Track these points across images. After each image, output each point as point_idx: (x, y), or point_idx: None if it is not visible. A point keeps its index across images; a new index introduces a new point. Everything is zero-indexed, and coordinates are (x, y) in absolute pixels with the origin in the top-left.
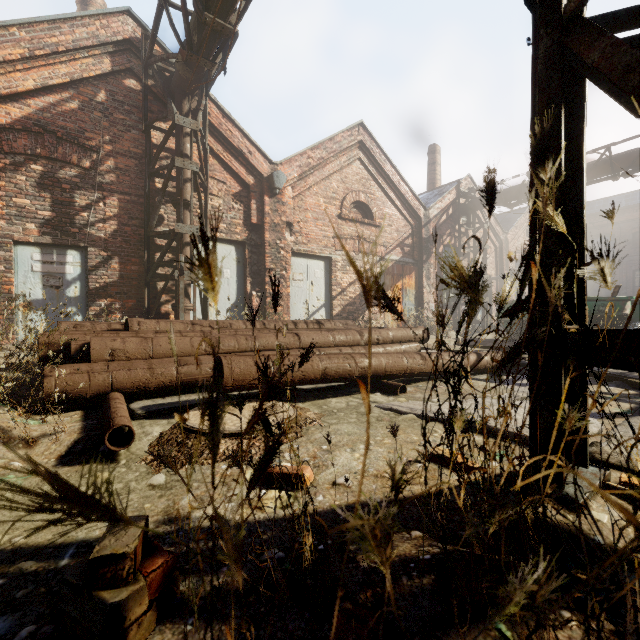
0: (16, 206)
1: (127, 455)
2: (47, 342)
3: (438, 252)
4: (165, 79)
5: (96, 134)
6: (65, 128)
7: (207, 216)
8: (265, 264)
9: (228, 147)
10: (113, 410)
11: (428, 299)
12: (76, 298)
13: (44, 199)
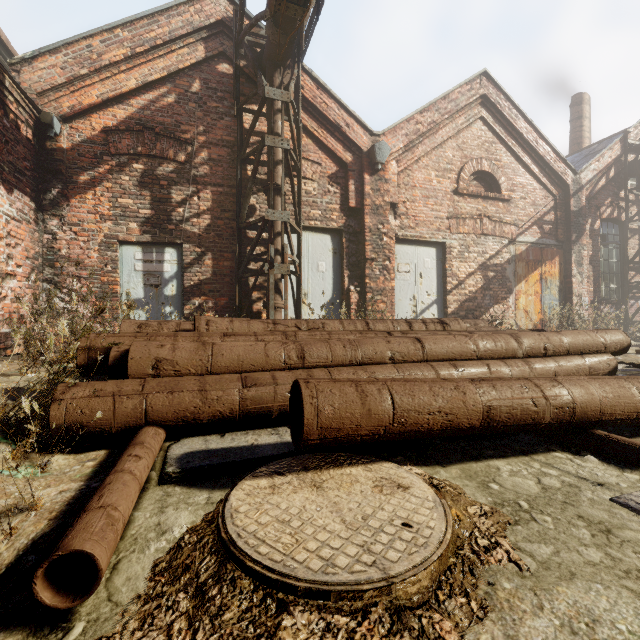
0: (121, 206)
1: (97, 601)
2: (87, 347)
3: (593, 229)
4: (256, 56)
5: (191, 126)
6: (163, 124)
7: (300, 202)
8: (365, 254)
9: (323, 122)
10: (107, 480)
11: (579, 292)
12: (173, 297)
13: (144, 197)
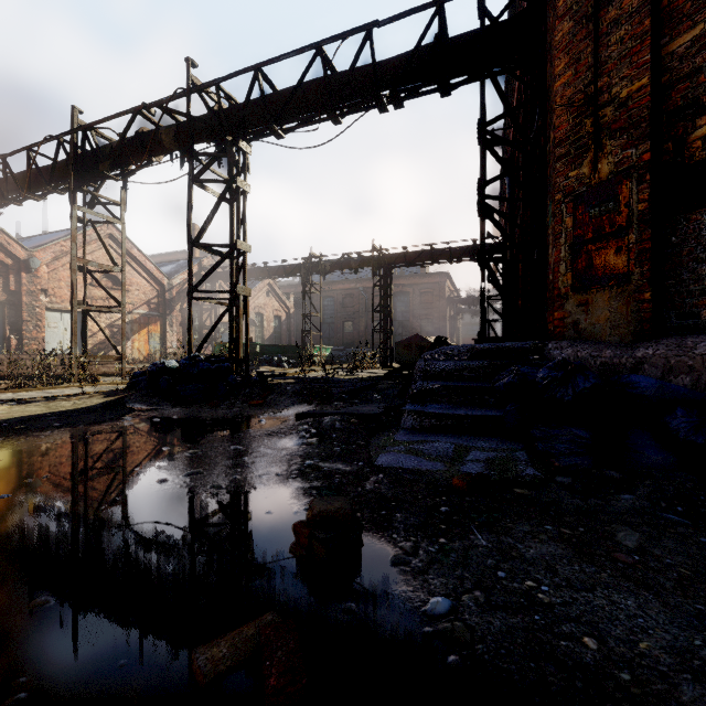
0: None
1: None
2: None
3: (183, 308)
4: None
5: None
6: None
7: None
8: (23, 318)
9: None
10: None
11: (171, 340)
12: None
13: None
